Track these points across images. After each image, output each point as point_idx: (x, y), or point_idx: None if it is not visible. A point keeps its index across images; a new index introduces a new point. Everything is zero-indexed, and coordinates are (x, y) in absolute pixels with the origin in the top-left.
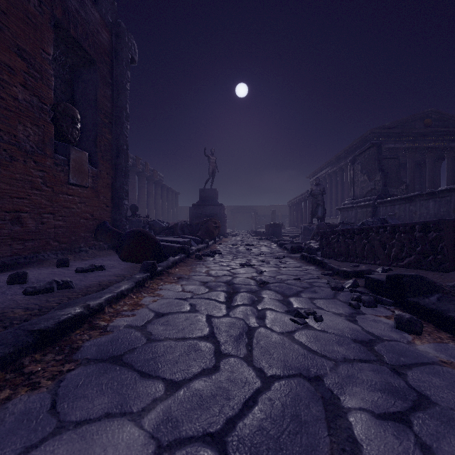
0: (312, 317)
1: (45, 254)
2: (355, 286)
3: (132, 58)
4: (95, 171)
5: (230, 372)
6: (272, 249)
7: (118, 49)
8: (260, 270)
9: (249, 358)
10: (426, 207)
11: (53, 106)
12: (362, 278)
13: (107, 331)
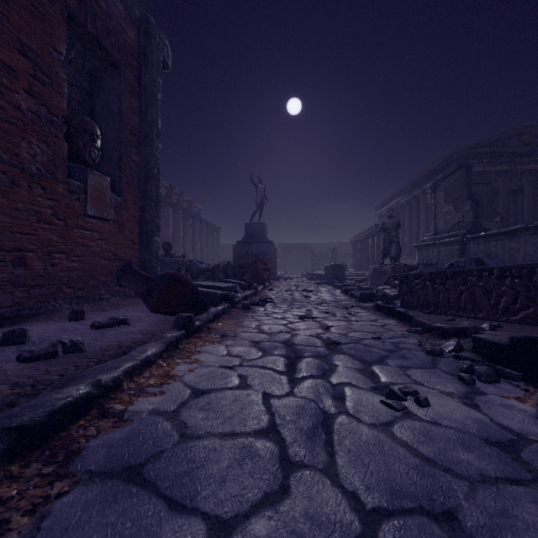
0: (412, 398)
1: (56, 304)
2: (459, 349)
3: (164, 62)
4: (119, 201)
5: (307, 498)
6: (336, 297)
7: (147, 50)
8: (325, 325)
9: (332, 469)
10: (534, 244)
11: (67, 119)
12: (464, 338)
13: (124, 420)
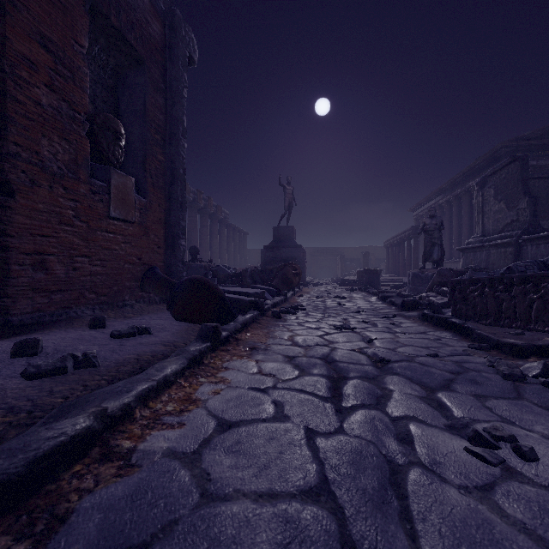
0: (507, 446)
1: (79, 310)
2: (547, 373)
3: (190, 57)
4: (144, 202)
5: None
6: (373, 304)
7: (172, 45)
8: (367, 337)
9: None
10: None
11: (91, 117)
12: (548, 358)
13: (131, 465)
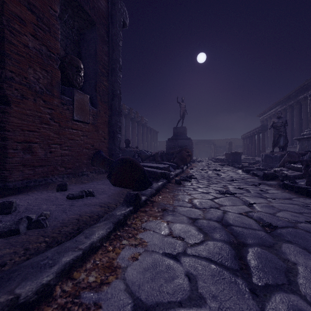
0: None
1: (53, 178)
2: None
3: (124, 22)
4: (95, 111)
5: None
6: (241, 175)
7: (113, 14)
8: (246, 201)
9: None
10: None
11: (62, 58)
12: None
13: None
